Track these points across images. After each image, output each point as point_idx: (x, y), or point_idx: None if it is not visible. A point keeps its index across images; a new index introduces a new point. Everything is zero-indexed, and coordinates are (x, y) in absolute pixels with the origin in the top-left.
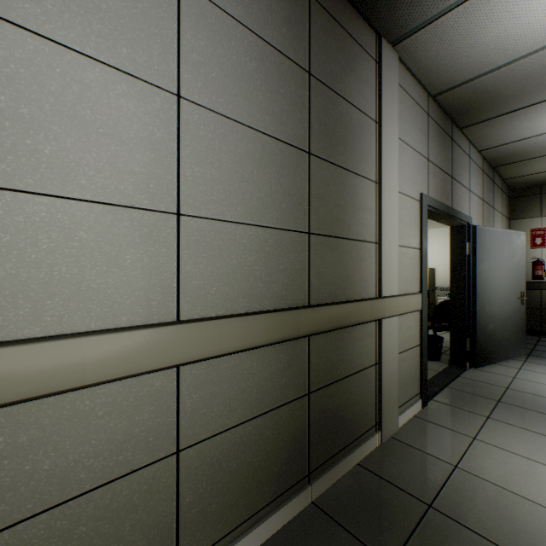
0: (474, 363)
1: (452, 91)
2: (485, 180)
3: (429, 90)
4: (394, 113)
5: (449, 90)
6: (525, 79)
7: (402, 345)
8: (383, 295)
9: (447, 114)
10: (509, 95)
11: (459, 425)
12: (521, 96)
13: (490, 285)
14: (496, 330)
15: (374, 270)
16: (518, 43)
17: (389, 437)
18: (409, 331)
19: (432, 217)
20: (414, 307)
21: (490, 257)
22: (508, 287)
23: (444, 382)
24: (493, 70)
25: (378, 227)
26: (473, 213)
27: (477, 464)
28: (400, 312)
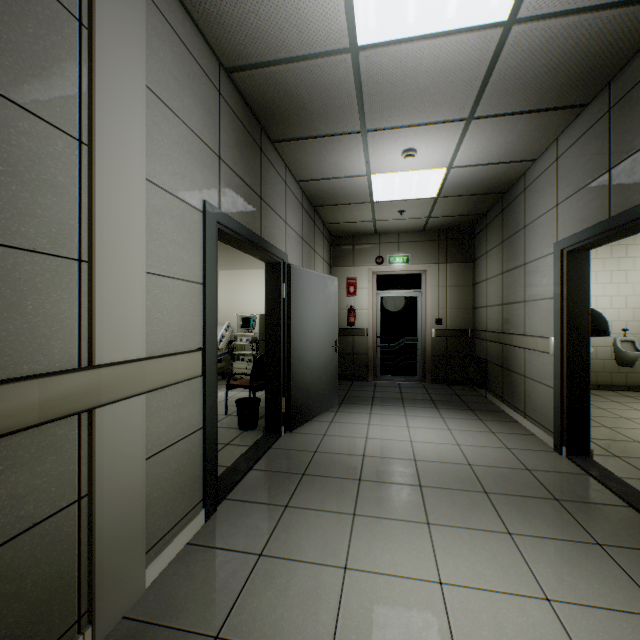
0: (290, 426)
1: (251, 73)
2: (305, 217)
3: (219, 54)
4: (136, 37)
5: (246, 70)
6: (326, 93)
7: (161, 439)
8: (100, 362)
9: (253, 112)
10: (315, 111)
11: (248, 536)
12: (326, 118)
13: (306, 333)
14: (312, 383)
15: (76, 313)
16: (312, 28)
17: (120, 620)
18: (181, 412)
19: (235, 244)
20: (185, 374)
21: (307, 302)
22: (324, 335)
23: (250, 463)
24: (292, 60)
25: (88, 230)
26: (291, 251)
27: (251, 613)
28: (149, 387)
